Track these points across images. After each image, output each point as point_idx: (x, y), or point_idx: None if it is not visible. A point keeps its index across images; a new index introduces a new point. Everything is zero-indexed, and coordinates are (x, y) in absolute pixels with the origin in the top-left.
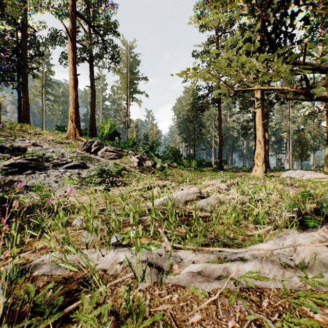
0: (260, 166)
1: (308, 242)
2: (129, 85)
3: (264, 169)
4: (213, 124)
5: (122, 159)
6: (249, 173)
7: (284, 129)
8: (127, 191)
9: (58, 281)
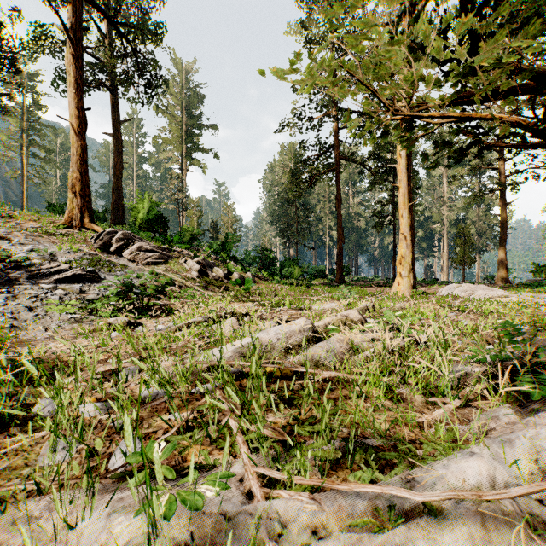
0: (405, 277)
1: None
2: (185, 136)
3: (412, 282)
4: (328, 207)
5: (169, 264)
6: (386, 288)
7: (437, 219)
8: (174, 326)
9: None
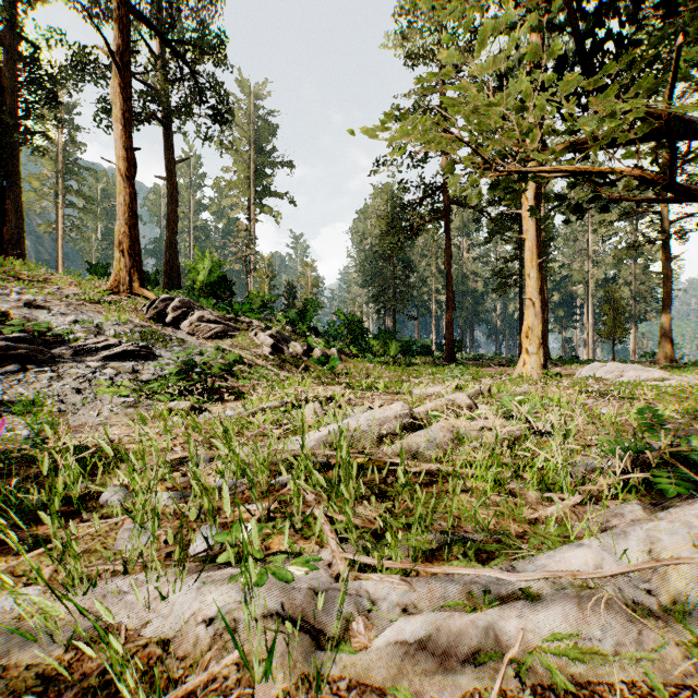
0: (533, 354)
1: (685, 545)
2: (254, 178)
3: (542, 360)
4: (435, 265)
5: (236, 338)
6: (509, 369)
7: (578, 278)
8: (245, 412)
9: (20, 688)
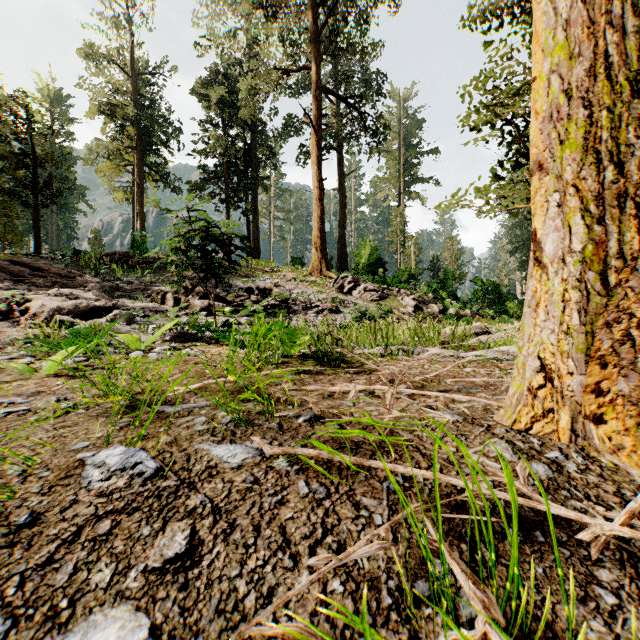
0: None
1: None
2: (403, 170)
3: None
4: None
5: (388, 301)
6: None
7: None
8: None
9: None
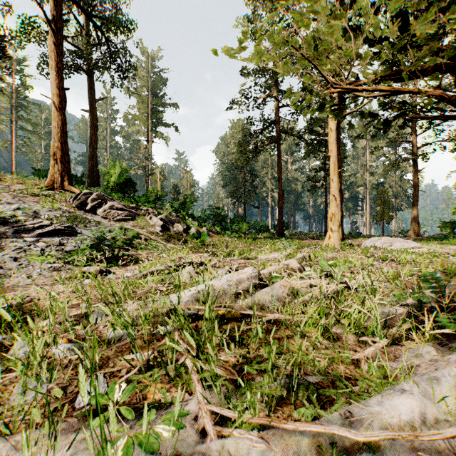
0: (335, 231)
1: None
2: (151, 113)
3: (341, 235)
4: (270, 173)
5: (137, 220)
6: (319, 241)
7: (361, 183)
8: (139, 274)
9: None
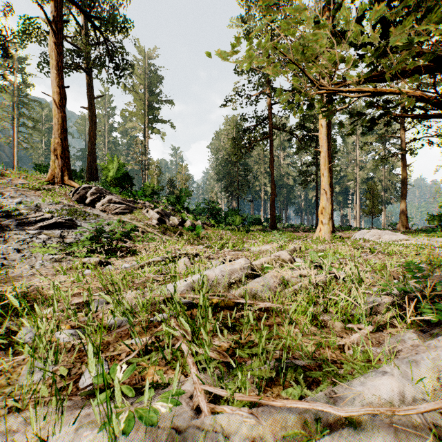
0: (325, 224)
1: None
2: (147, 110)
3: (331, 228)
4: (263, 168)
5: (134, 214)
6: (310, 233)
7: (351, 177)
8: (137, 265)
9: None
